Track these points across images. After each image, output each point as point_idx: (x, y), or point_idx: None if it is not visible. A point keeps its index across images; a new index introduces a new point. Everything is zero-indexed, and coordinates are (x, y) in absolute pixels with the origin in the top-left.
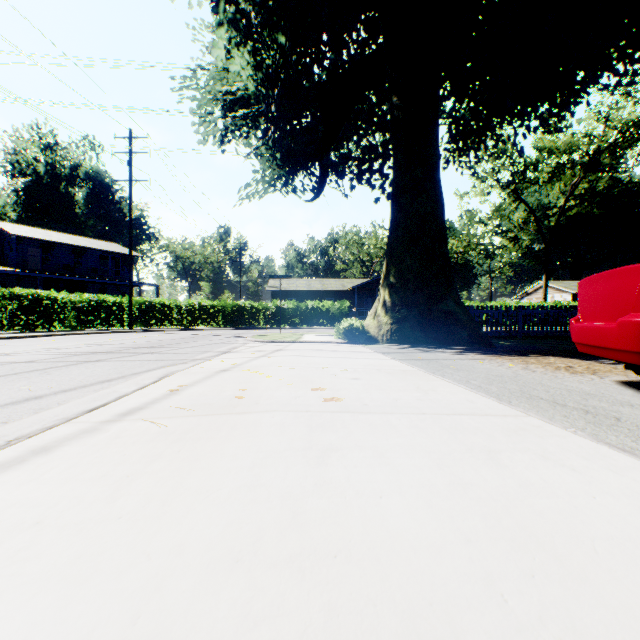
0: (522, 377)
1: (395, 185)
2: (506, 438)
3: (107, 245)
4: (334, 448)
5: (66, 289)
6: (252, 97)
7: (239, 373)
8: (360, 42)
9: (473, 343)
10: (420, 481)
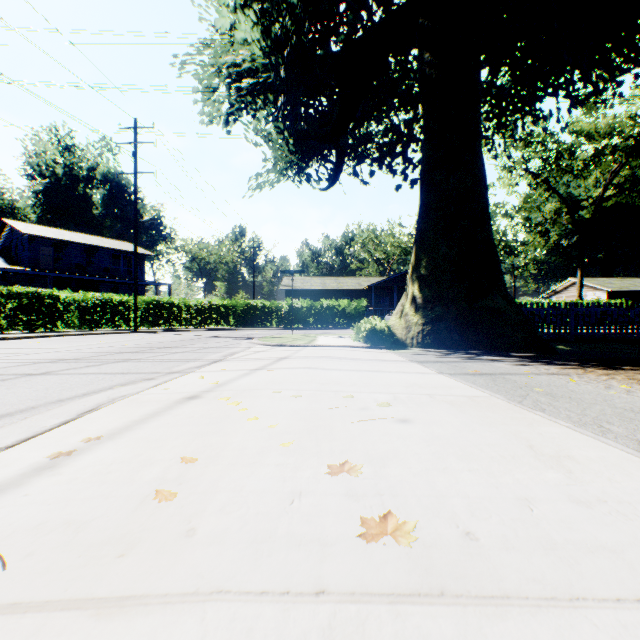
0: None
1: (426, 159)
2: None
3: (120, 244)
4: None
5: (78, 289)
6: (260, 69)
7: (210, 405)
8: None
9: (529, 348)
10: None
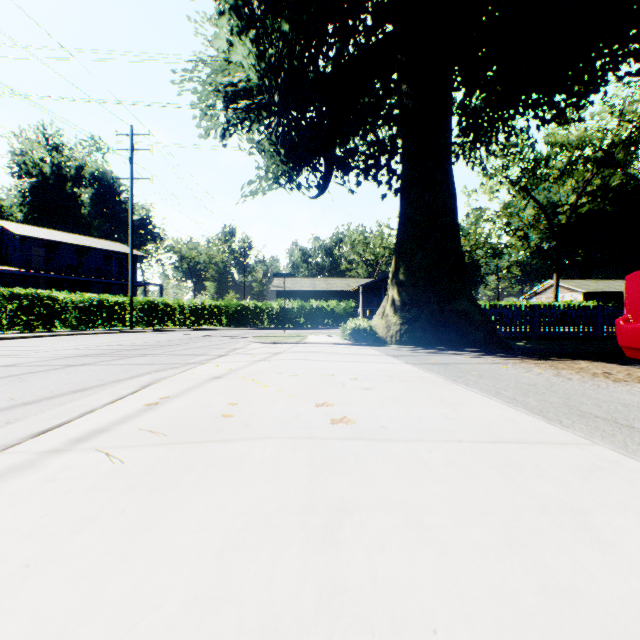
0: (559, 386)
1: (404, 178)
2: (584, 484)
3: (111, 245)
4: (347, 507)
5: (70, 289)
6: (254, 89)
7: (233, 381)
8: (367, 29)
9: (489, 345)
10: (491, 585)
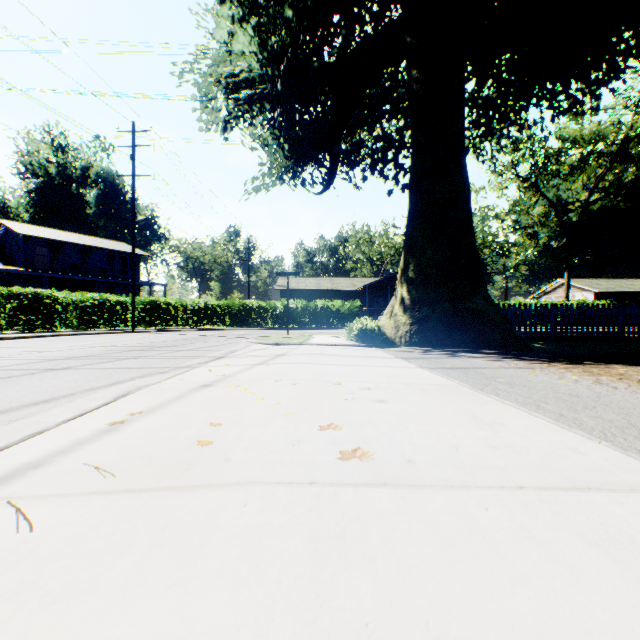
0: (609, 398)
1: (414, 169)
2: None
3: (115, 244)
4: None
5: (73, 289)
6: (257, 79)
7: (222, 391)
8: (374, 14)
9: (507, 346)
10: None
